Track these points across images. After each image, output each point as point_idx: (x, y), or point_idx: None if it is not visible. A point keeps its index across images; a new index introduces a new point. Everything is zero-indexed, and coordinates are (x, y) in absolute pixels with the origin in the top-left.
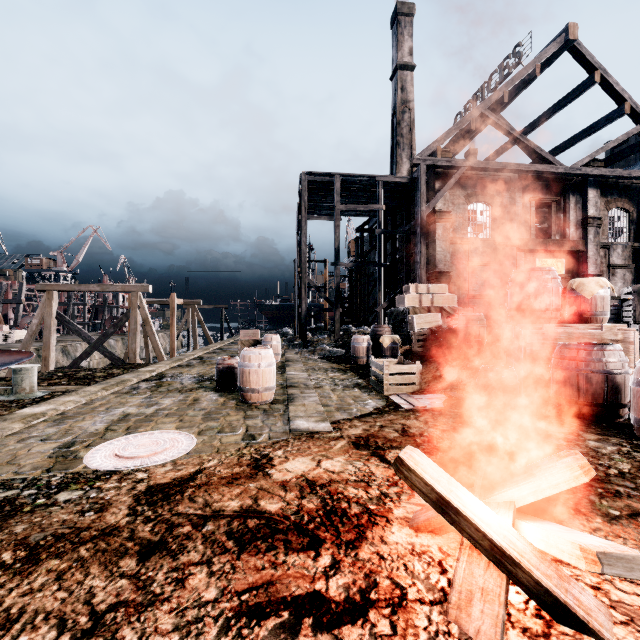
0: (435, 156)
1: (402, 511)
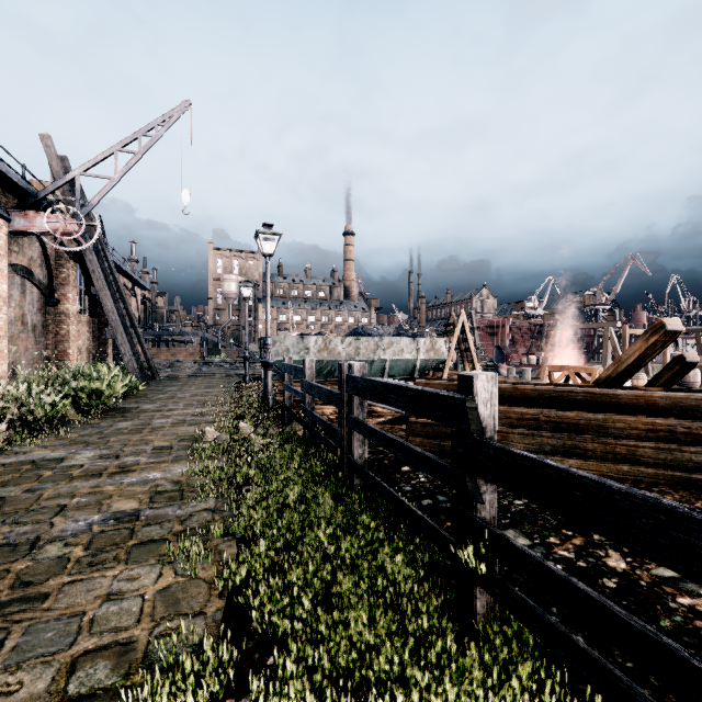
0: None
1: None
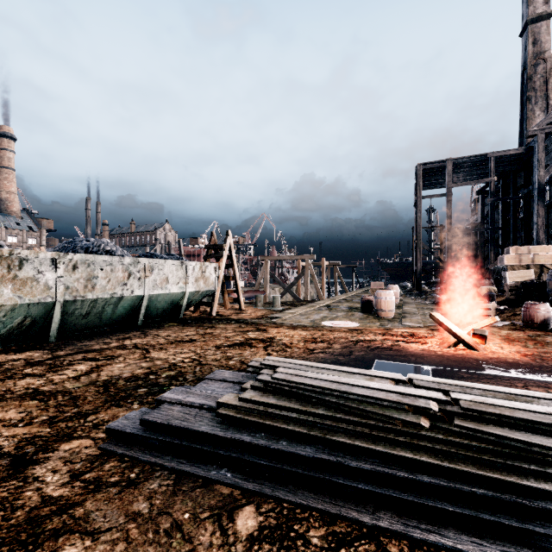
0: None
1: (438, 337)
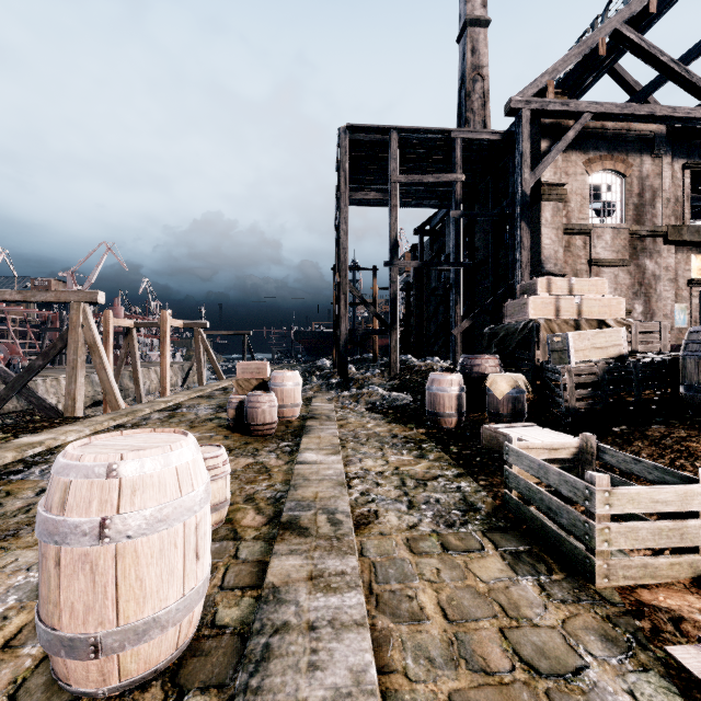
0: (543, 97)
1: None
